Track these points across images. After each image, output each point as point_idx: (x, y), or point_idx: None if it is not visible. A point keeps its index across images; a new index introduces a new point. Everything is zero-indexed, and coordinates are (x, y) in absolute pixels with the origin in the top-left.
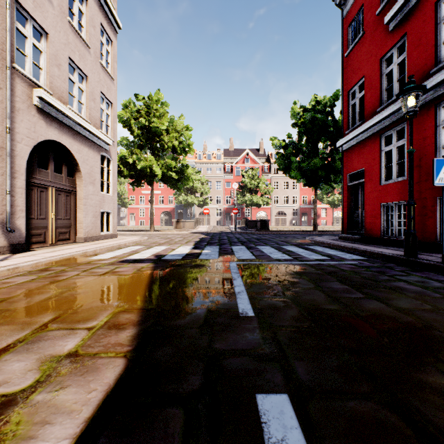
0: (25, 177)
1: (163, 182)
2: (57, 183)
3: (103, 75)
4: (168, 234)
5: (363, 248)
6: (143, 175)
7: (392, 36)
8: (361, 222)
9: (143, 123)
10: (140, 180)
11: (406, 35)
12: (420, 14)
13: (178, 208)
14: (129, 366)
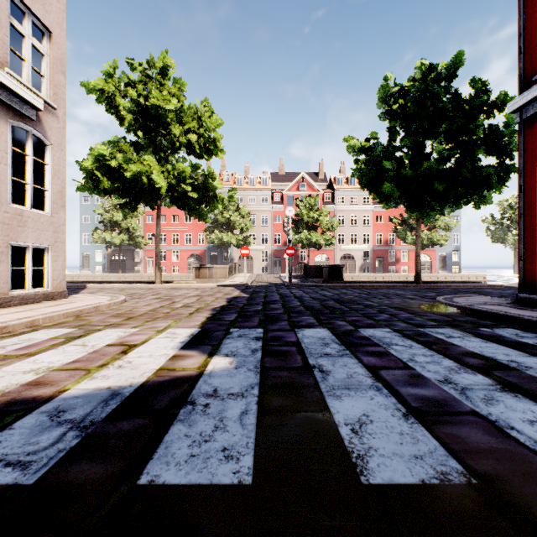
0: None
1: (177, 205)
2: None
3: None
4: (180, 289)
5: None
6: (141, 192)
7: None
8: None
9: (134, 99)
10: (136, 199)
11: None
12: None
13: (211, 250)
14: None
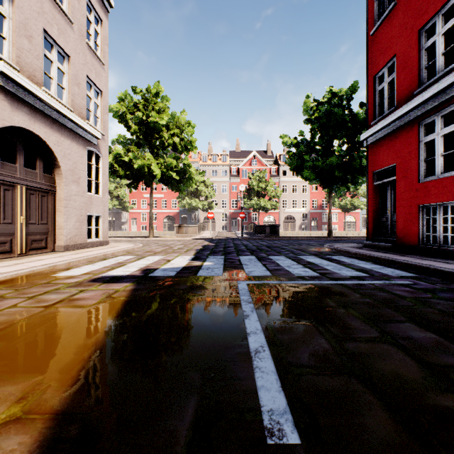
0: None
1: (163, 183)
2: (28, 180)
3: (90, 58)
4: (169, 241)
5: (404, 260)
6: (141, 176)
7: (435, 0)
8: (390, 227)
9: (140, 118)
10: (138, 180)
11: None
12: None
13: (182, 212)
14: None
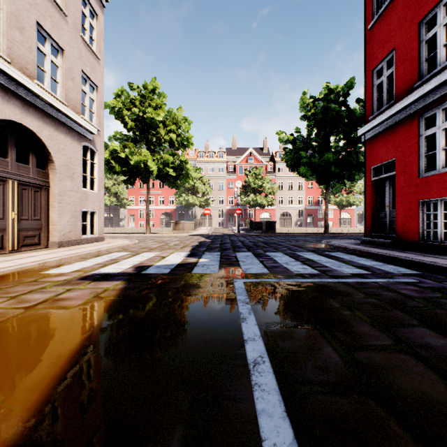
0: None
1: (160, 179)
2: (20, 175)
3: (85, 52)
4: (165, 237)
5: (405, 257)
6: (138, 172)
7: None
8: (389, 223)
9: (136, 114)
10: (134, 177)
11: None
12: None
13: (179, 209)
14: None
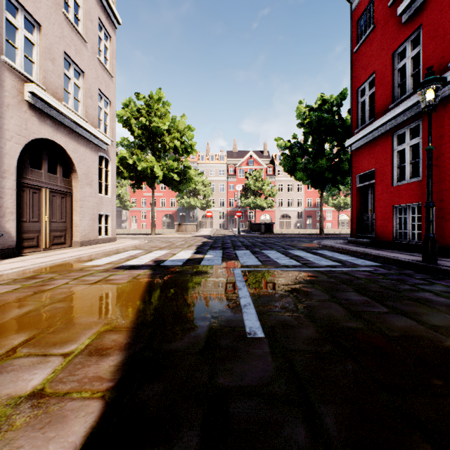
0: (15, 177)
1: (164, 183)
2: (51, 184)
3: (100, 72)
4: (170, 238)
5: (376, 253)
6: (144, 177)
7: (405, 28)
8: (371, 225)
9: (143, 123)
10: (141, 181)
11: (420, 26)
12: (437, 4)
13: (180, 211)
14: (106, 414)
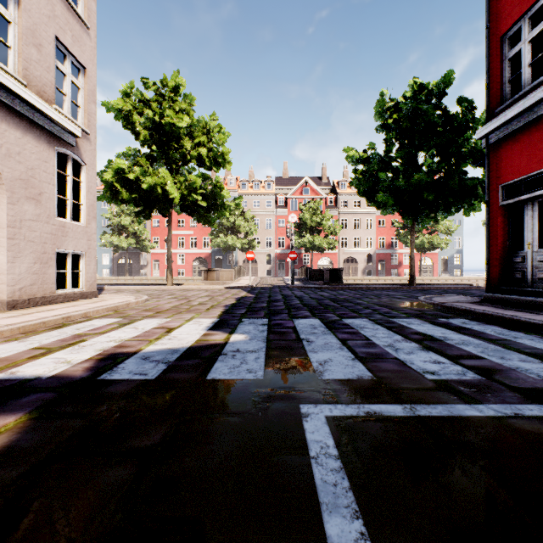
0: None
1: (187, 212)
2: None
3: (61, 11)
4: (192, 290)
5: None
6: (155, 201)
7: None
8: (532, 271)
9: (150, 118)
10: (150, 207)
11: None
12: None
13: (216, 253)
14: None
